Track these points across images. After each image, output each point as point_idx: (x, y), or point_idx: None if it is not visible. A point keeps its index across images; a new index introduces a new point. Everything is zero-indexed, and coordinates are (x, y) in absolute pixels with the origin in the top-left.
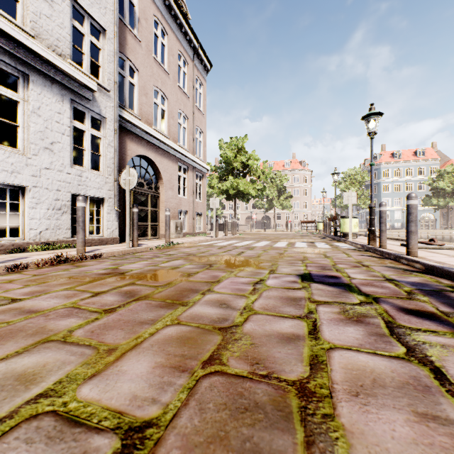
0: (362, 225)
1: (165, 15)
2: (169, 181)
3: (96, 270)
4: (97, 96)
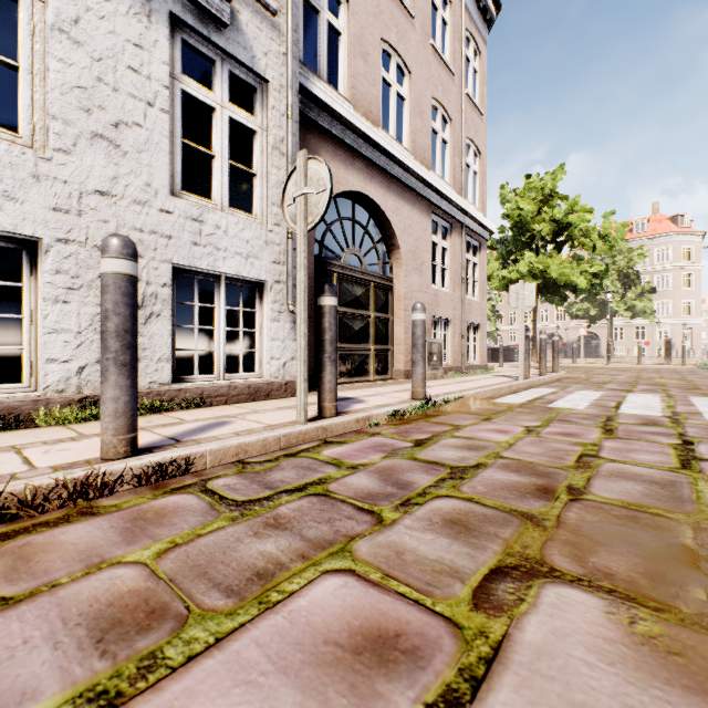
0: None
1: None
2: (414, 253)
3: None
4: (244, 20)
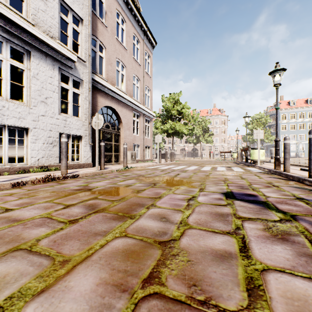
0: (265, 155)
1: (124, 8)
2: (127, 124)
3: (72, 187)
4: (77, 65)
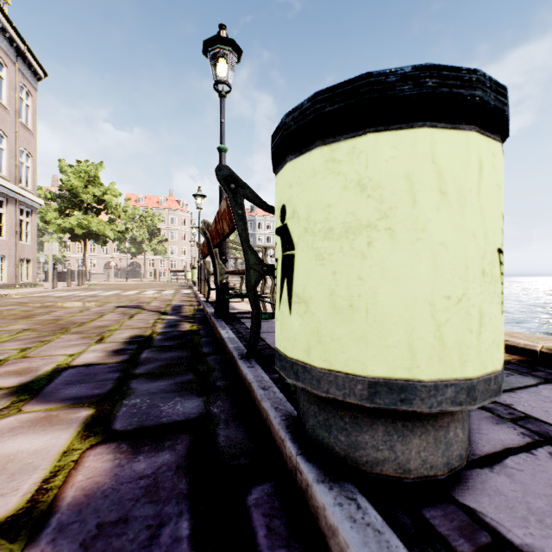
0: None
1: None
2: None
3: None
4: None
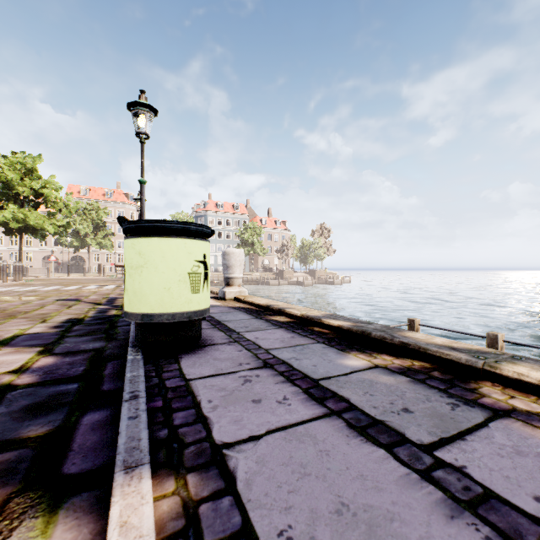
0: None
1: None
2: None
3: None
4: None
